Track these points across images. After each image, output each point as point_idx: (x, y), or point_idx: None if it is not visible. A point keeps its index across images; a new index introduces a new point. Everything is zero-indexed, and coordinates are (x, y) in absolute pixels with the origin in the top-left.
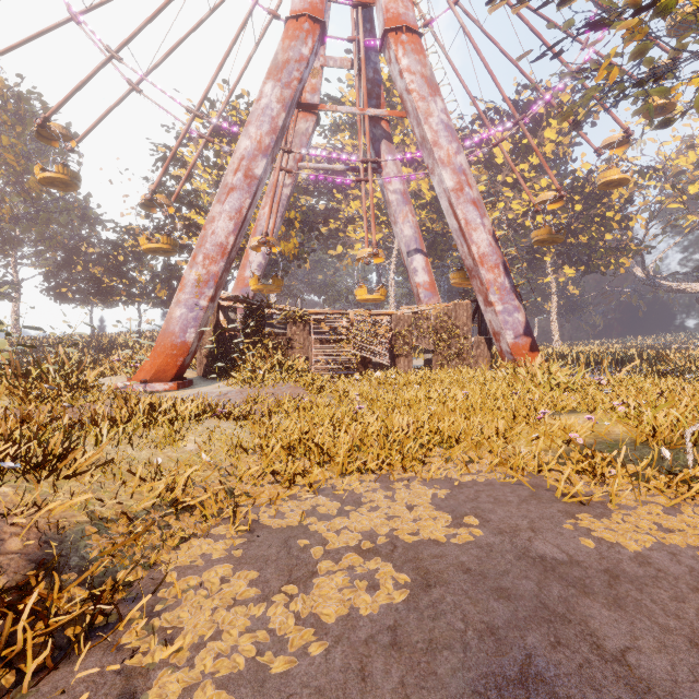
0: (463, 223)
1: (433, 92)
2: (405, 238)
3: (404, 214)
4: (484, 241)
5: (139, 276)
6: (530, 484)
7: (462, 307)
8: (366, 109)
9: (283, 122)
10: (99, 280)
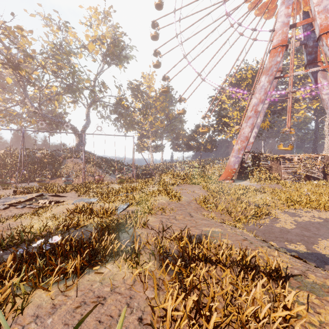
0: None
1: None
2: None
3: None
4: None
5: (202, 141)
6: None
7: None
8: (308, 70)
9: (269, 89)
10: (190, 144)
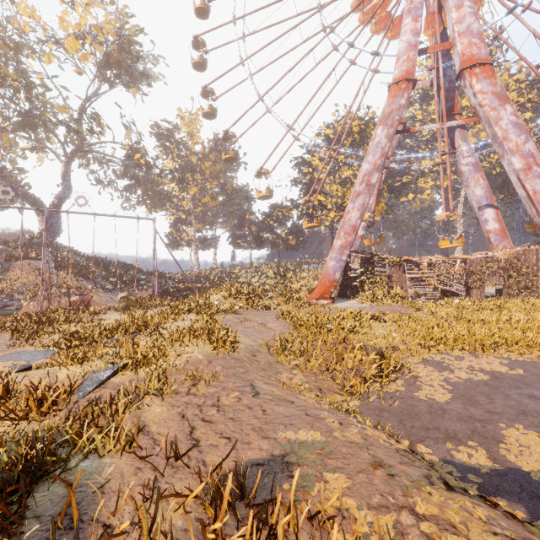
0: (531, 193)
1: (502, 102)
2: (476, 197)
3: (475, 180)
4: None
5: (281, 233)
6: None
7: (531, 252)
8: (445, 123)
9: (388, 148)
10: (261, 236)
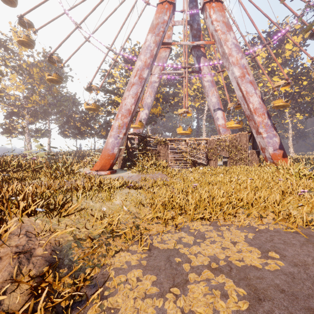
0: (245, 93)
1: (228, 29)
2: (212, 103)
3: (212, 91)
4: (256, 102)
5: (94, 126)
6: (303, 233)
7: (243, 135)
8: (194, 42)
9: (156, 52)
10: (79, 128)
